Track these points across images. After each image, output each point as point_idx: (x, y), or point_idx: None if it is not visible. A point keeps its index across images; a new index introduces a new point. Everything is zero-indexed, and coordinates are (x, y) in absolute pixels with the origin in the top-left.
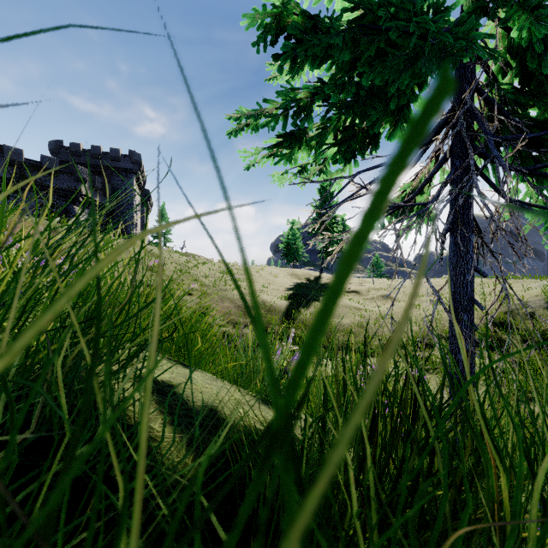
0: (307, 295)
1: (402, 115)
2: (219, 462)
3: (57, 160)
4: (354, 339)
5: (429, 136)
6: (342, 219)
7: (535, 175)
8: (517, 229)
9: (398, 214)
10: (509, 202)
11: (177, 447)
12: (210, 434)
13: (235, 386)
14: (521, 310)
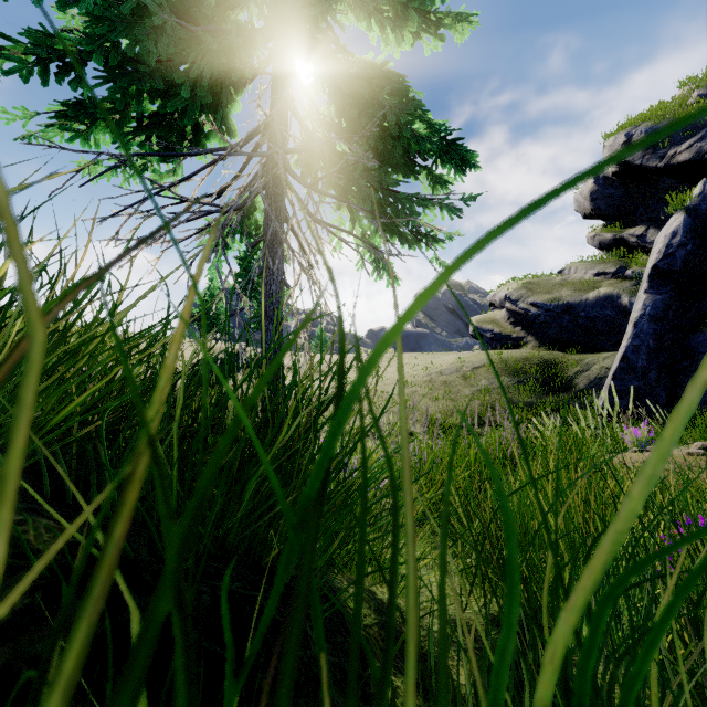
0: None
1: (219, 115)
2: None
3: None
4: None
5: (240, 142)
6: None
7: (318, 193)
8: (307, 242)
9: (234, 230)
10: (312, 220)
11: None
12: None
13: None
14: (438, 377)
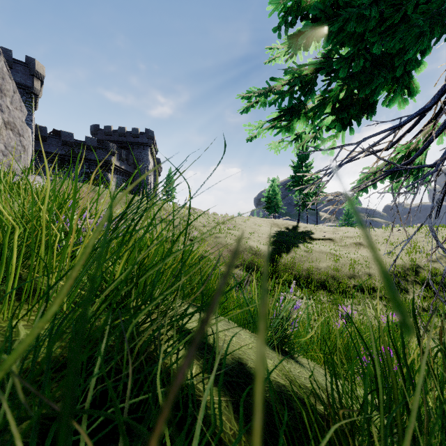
0: (287, 242)
1: (403, 81)
2: (266, 434)
3: (96, 139)
4: (331, 281)
5: (434, 99)
6: (316, 176)
7: None
8: None
9: (393, 175)
10: None
11: (226, 415)
12: (247, 395)
13: (244, 330)
14: None
